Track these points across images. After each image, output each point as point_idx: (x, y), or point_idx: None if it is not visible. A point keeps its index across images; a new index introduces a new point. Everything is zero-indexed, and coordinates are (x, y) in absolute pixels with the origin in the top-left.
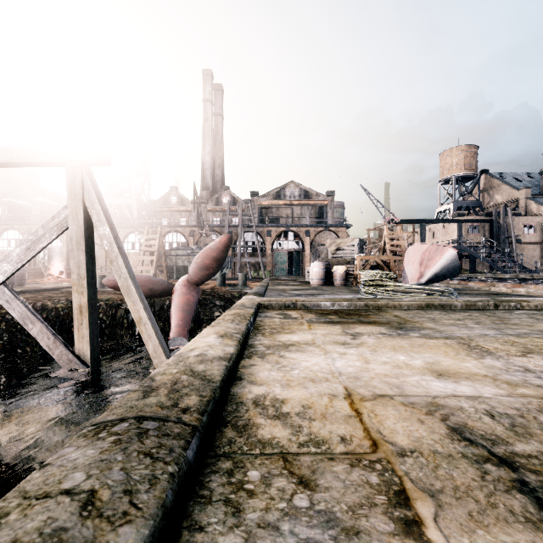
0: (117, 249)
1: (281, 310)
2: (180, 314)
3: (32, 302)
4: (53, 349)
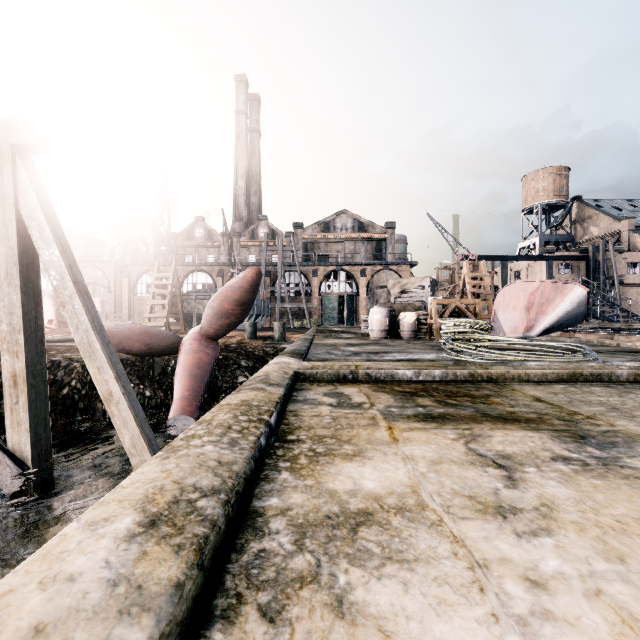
0: (72, 285)
1: (332, 386)
2: (186, 381)
3: None
4: None
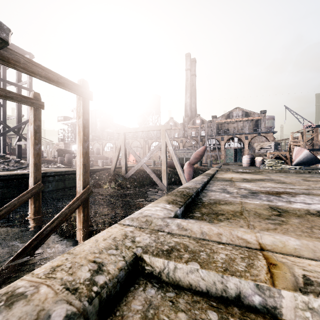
0: (174, 153)
1: (224, 171)
2: (188, 175)
3: (143, 169)
4: (157, 181)
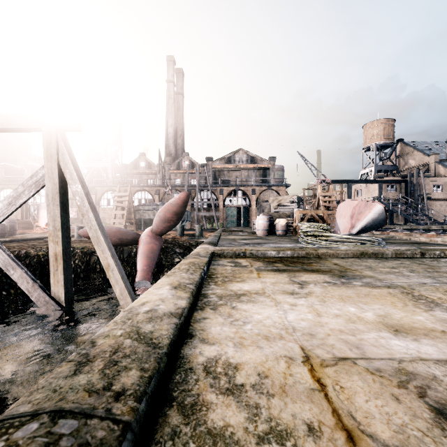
0: (88, 204)
1: (232, 259)
2: (145, 260)
3: (17, 250)
4: (32, 292)
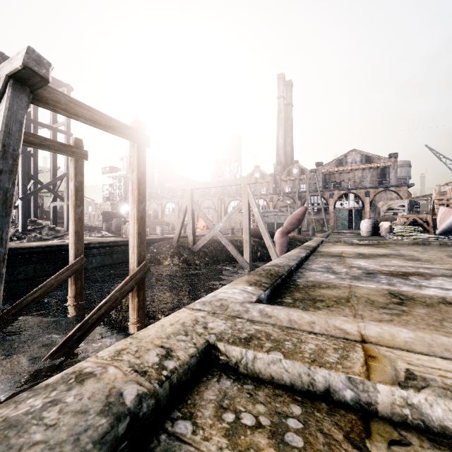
0: (260, 217)
1: (333, 243)
2: (280, 247)
3: (217, 239)
4: (236, 256)
